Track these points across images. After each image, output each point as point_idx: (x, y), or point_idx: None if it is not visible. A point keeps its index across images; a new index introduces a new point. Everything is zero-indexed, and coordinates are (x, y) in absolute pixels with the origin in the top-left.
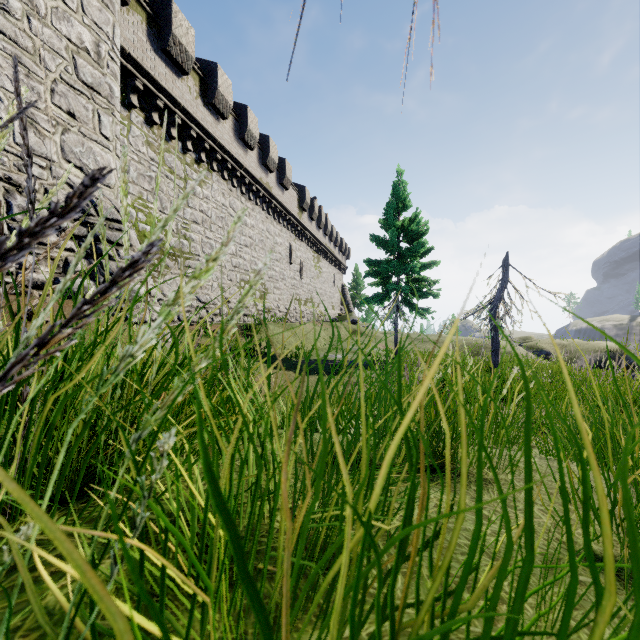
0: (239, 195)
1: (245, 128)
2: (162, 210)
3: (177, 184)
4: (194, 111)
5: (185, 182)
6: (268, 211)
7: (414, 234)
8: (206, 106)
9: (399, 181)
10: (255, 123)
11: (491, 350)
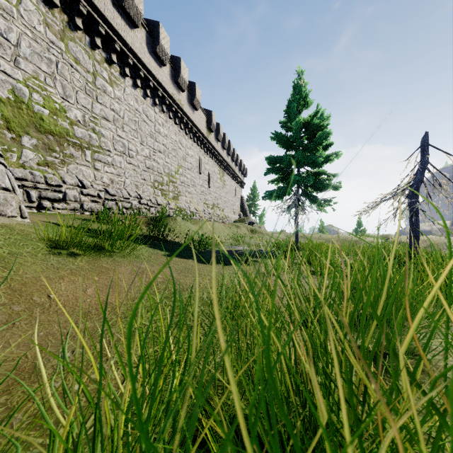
0: (153, 105)
1: (157, 42)
2: (65, 98)
3: (84, 76)
4: (102, 7)
5: (94, 77)
6: (180, 126)
7: (315, 128)
8: (116, 8)
9: (300, 80)
10: (167, 40)
11: (410, 237)
